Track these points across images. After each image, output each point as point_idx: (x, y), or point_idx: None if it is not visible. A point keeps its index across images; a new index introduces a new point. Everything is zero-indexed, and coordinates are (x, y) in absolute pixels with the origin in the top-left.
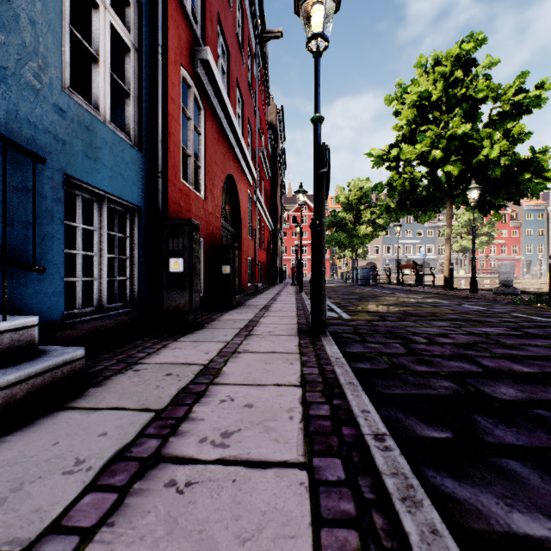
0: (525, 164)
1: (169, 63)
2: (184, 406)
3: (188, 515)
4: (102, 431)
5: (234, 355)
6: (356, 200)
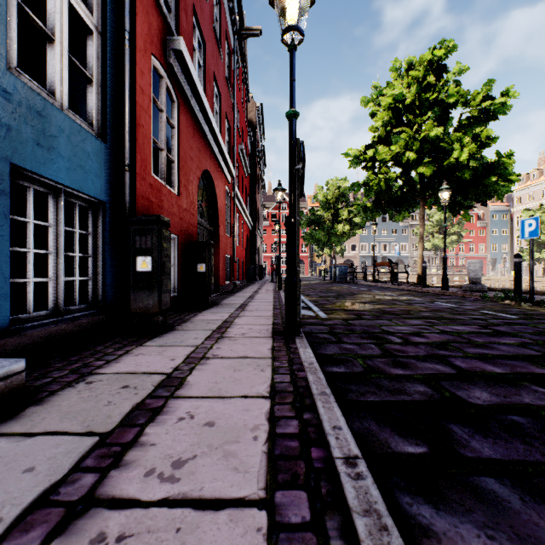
0: (492, 167)
1: (137, 50)
2: (135, 427)
3: None
4: (28, 466)
5: (202, 361)
6: (334, 199)
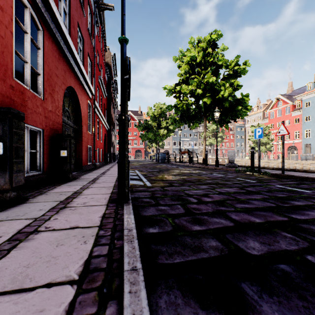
0: (239, 101)
1: None
2: None
3: None
4: None
5: (30, 236)
6: (158, 115)
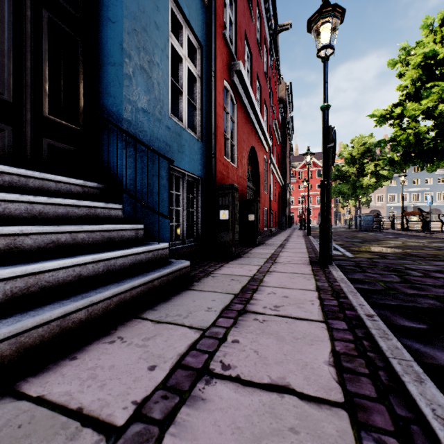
0: None
1: (217, 80)
2: (248, 294)
3: (268, 329)
4: (212, 299)
5: (268, 273)
6: (359, 154)
